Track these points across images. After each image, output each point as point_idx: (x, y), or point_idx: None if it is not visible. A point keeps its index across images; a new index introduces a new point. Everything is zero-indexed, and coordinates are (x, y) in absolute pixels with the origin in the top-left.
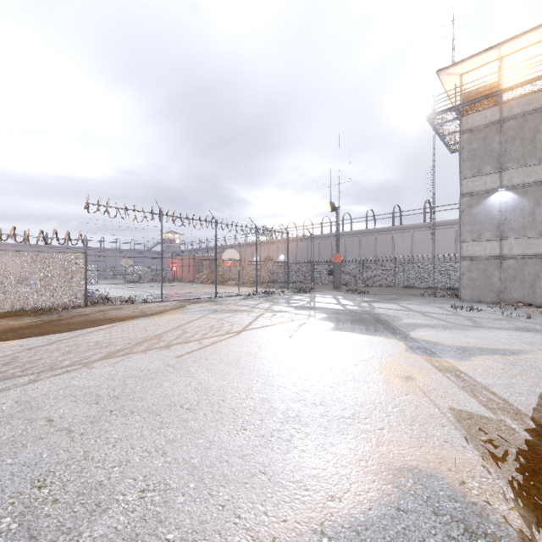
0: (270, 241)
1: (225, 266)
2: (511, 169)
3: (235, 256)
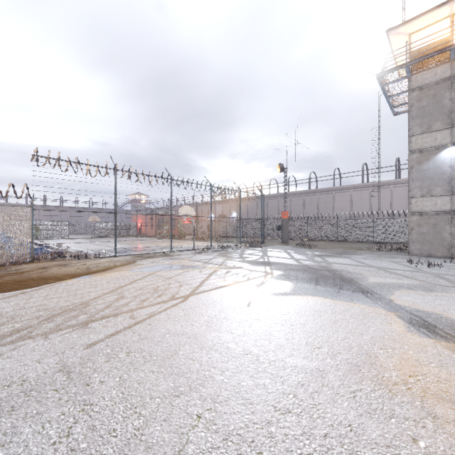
0: (224, 200)
1: (184, 222)
2: None
3: (190, 212)
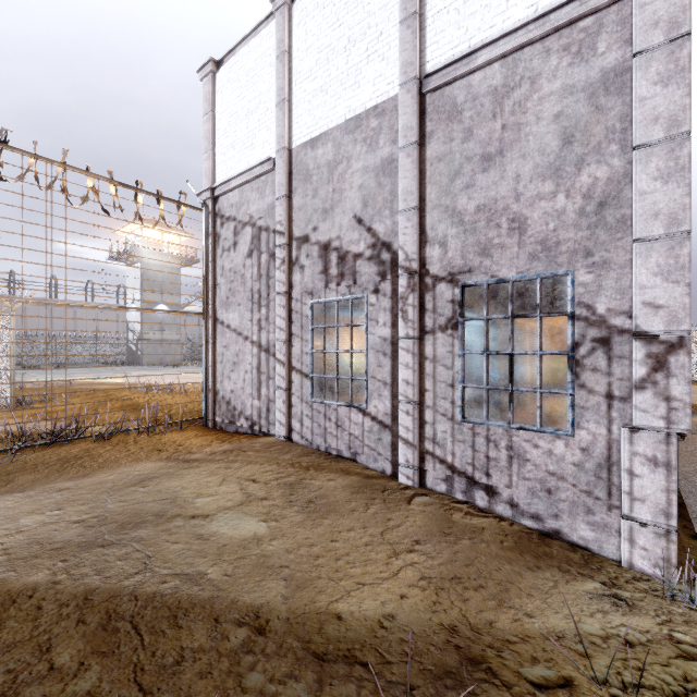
0: None
1: None
2: (167, 294)
3: None
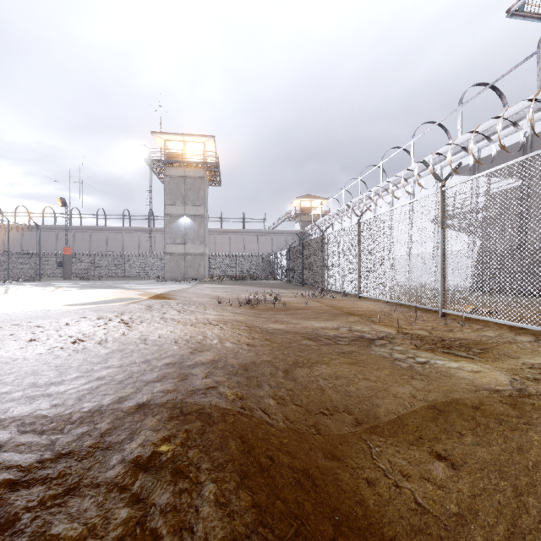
0: None
1: None
2: (190, 206)
3: None
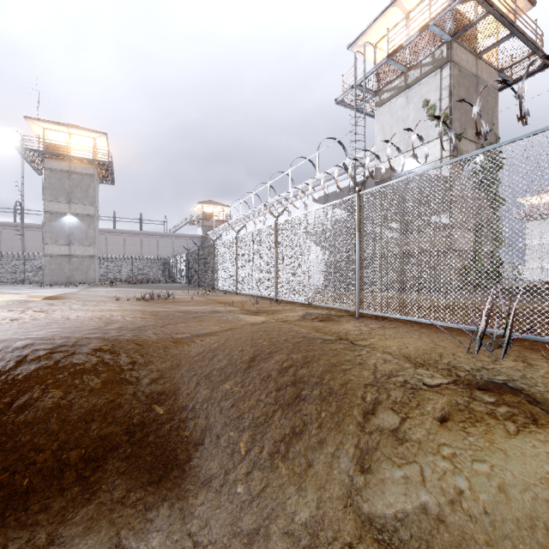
0: None
1: None
2: (76, 204)
3: None
